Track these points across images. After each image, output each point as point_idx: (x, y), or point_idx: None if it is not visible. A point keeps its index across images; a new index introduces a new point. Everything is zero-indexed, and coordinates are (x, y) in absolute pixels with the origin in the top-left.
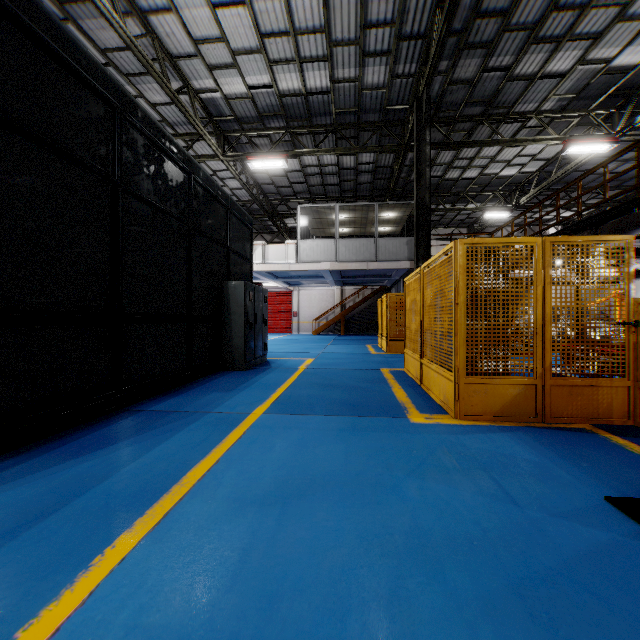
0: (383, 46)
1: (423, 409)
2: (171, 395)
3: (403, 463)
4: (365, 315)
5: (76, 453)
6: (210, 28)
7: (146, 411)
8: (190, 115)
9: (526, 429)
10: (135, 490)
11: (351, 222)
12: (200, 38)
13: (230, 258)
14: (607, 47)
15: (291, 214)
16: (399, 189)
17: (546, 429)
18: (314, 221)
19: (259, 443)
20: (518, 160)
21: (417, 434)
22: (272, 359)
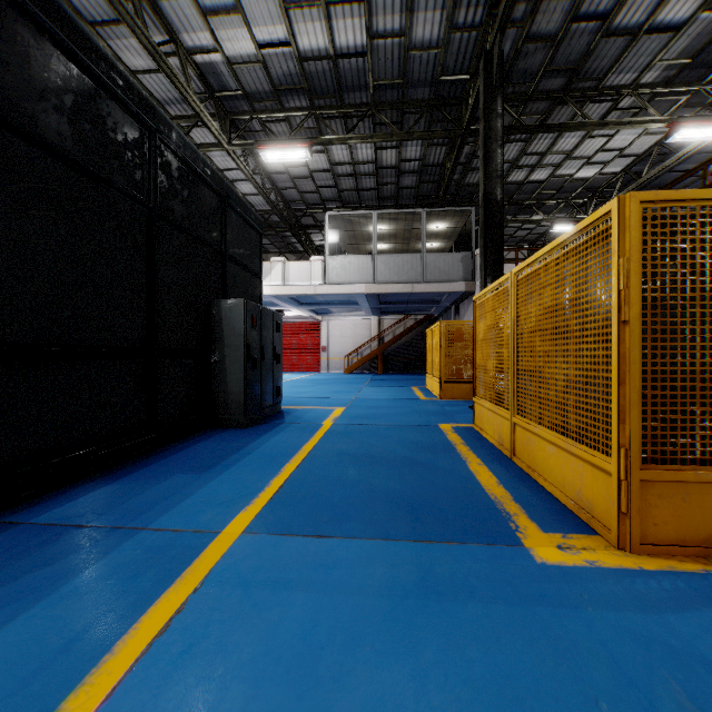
0: None
1: (542, 518)
2: (102, 481)
3: None
4: (407, 350)
5: None
6: None
7: (24, 526)
8: (179, 81)
9: None
10: None
11: (391, 236)
12: None
13: (227, 268)
14: None
15: (318, 227)
16: (450, 196)
17: None
18: (346, 234)
19: (200, 657)
20: (600, 156)
21: (571, 611)
22: (288, 408)
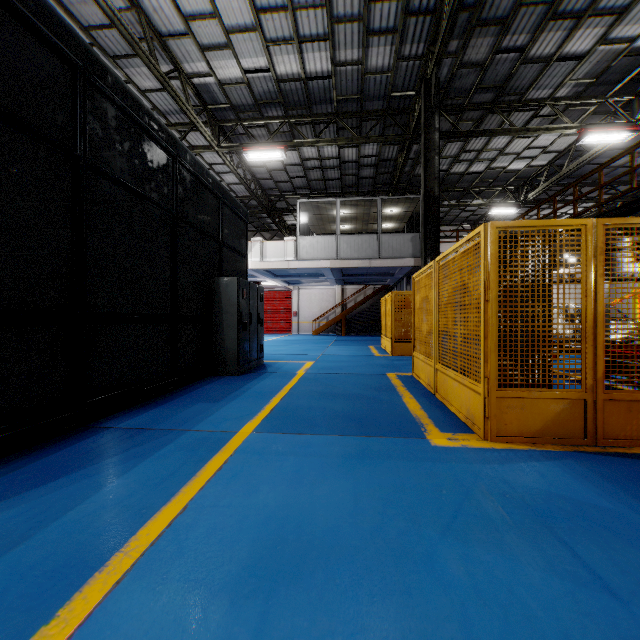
0: (389, 23)
1: (443, 426)
2: (149, 407)
3: (432, 512)
4: (367, 315)
5: (2, 494)
6: (201, 2)
7: (113, 429)
8: (181, 101)
9: (577, 455)
10: (56, 564)
11: (353, 218)
12: (190, 14)
13: (222, 253)
14: (631, 24)
15: (290, 210)
16: (402, 184)
17: (601, 455)
18: (314, 217)
19: (243, 478)
20: (528, 153)
21: (443, 463)
22: (269, 362)
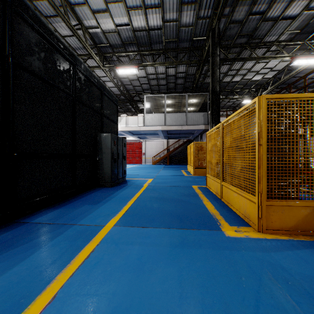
0: None
1: (230, 221)
2: (55, 207)
3: (239, 301)
4: (179, 154)
5: None
6: None
7: (28, 223)
8: (82, 41)
9: None
10: None
11: (173, 105)
12: None
13: (103, 120)
14: None
15: (141, 101)
16: (198, 87)
17: None
18: (153, 104)
19: (102, 265)
20: (263, 71)
21: (236, 251)
22: (129, 179)
